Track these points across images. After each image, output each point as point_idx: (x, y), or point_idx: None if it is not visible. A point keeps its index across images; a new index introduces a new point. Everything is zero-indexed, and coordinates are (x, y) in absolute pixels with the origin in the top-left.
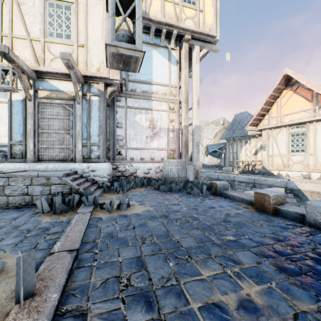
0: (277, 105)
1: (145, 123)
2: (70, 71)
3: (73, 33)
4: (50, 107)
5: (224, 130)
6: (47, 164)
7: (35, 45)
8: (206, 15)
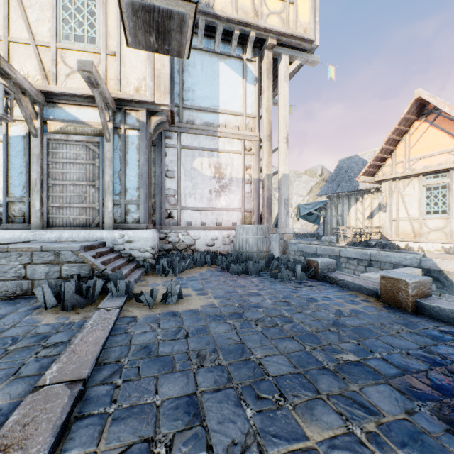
0: (405, 144)
1: (208, 170)
2: (94, 91)
3: (100, 35)
4: (66, 146)
5: (323, 183)
6: (61, 232)
7: (43, 54)
8: (300, 9)
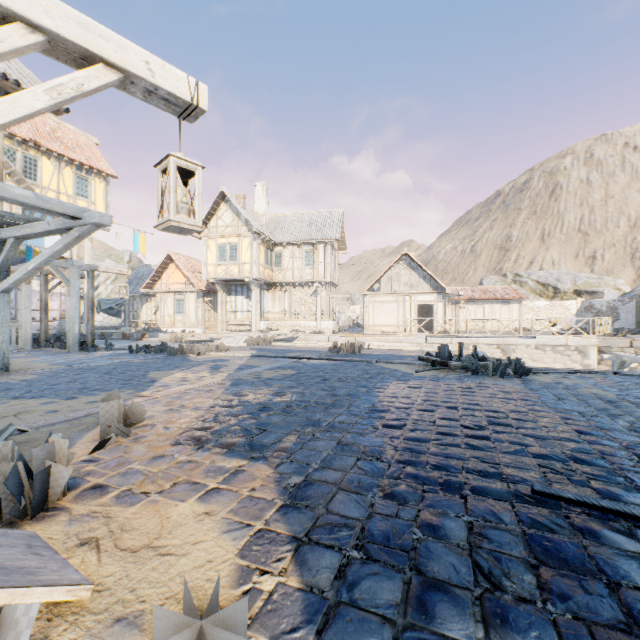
0: (167, 274)
1: (38, 287)
2: None
3: None
4: None
5: (132, 271)
6: None
7: None
8: (99, 207)
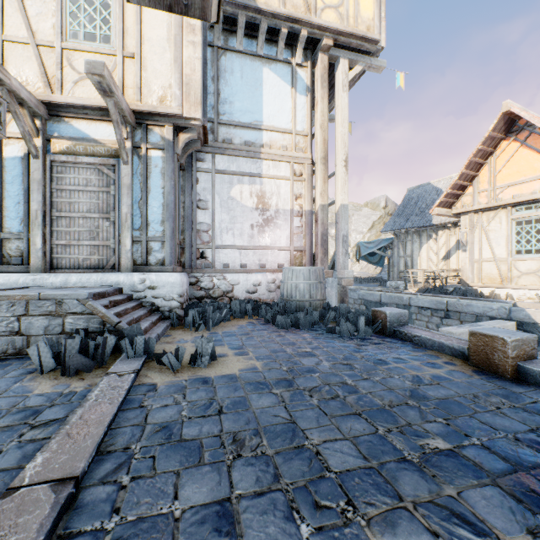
0: (489, 168)
1: (249, 200)
2: (108, 101)
3: (116, 32)
4: (74, 169)
5: (387, 217)
6: (68, 276)
7: (45, 56)
8: (362, 2)
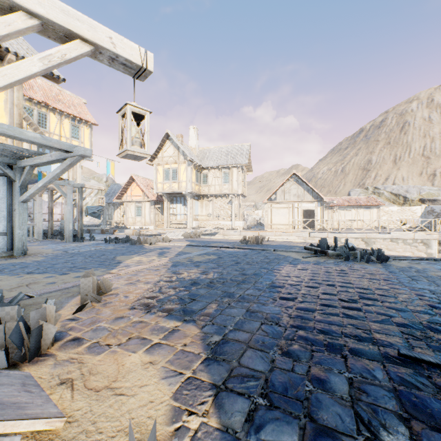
0: (130, 189)
1: (47, 199)
2: None
3: None
4: None
5: (108, 188)
6: None
7: None
8: (86, 145)
